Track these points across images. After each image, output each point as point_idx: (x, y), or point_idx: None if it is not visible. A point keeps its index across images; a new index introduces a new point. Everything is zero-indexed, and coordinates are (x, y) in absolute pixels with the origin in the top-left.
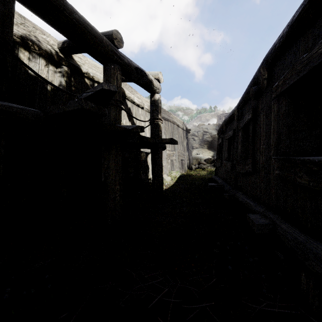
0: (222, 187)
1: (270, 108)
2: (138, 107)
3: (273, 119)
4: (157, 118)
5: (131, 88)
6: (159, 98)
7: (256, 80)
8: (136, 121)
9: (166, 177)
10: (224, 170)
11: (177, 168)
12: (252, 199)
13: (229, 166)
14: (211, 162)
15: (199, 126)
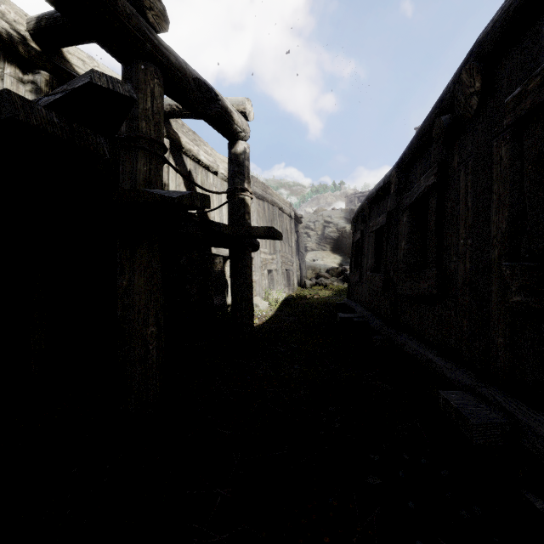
0: (364, 322)
1: (489, 157)
2: (207, 171)
3: (497, 179)
4: (241, 188)
5: (192, 133)
6: (246, 150)
7: (448, 103)
8: None
9: (260, 302)
10: (367, 290)
11: (280, 285)
12: (439, 353)
13: (379, 283)
14: (337, 274)
15: (317, 212)
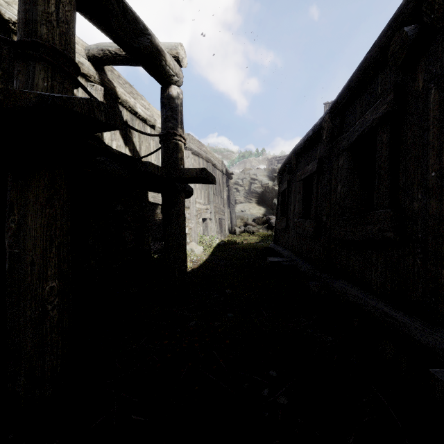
0: (293, 266)
1: None
2: (145, 124)
3: None
4: (174, 133)
5: (129, 86)
6: (179, 95)
7: (409, 14)
8: (140, 147)
9: (196, 247)
10: (294, 235)
11: (214, 232)
12: (396, 306)
13: (310, 228)
14: (262, 222)
15: (244, 171)
